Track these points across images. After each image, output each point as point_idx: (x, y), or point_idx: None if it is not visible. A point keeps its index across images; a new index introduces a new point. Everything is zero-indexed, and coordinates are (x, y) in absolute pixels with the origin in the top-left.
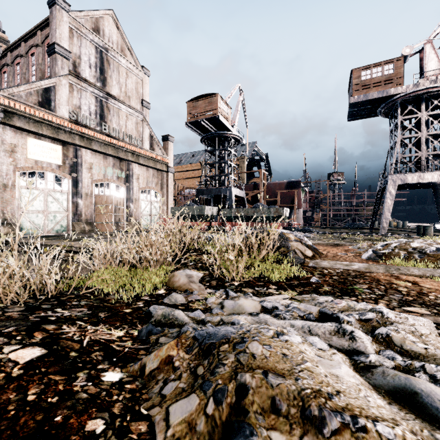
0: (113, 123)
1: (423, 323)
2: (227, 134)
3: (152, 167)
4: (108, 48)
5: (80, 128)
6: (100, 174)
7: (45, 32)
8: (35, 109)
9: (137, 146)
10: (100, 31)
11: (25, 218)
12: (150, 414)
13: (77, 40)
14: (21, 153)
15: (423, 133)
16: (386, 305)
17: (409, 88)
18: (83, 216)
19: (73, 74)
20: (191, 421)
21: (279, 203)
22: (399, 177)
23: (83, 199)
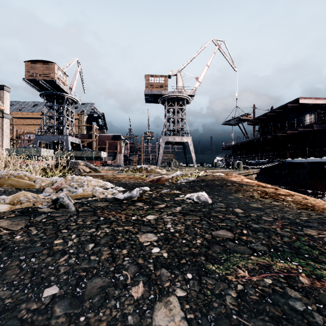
0: None
1: None
2: (64, 95)
3: None
4: None
5: None
6: None
7: None
8: None
9: None
10: None
11: None
12: None
13: None
14: None
15: (176, 117)
16: None
17: (170, 92)
18: None
19: None
20: None
21: (107, 149)
22: (166, 138)
23: None
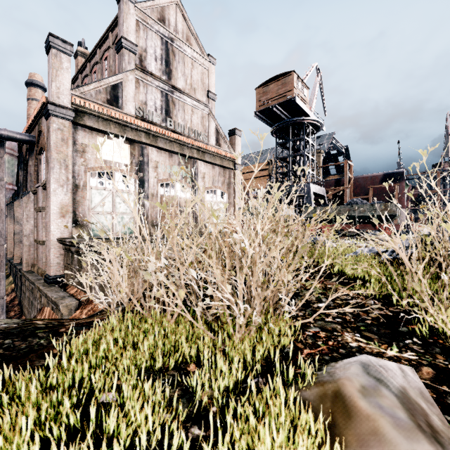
0: (178, 118)
1: None
2: (303, 120)
3: (218, 164)
4: (174, 38)
5: (146, 124)
6: (165, 174)
7: (115, 32)
8: (104, 107)
9: (202, 141)
10: (166, 21)
11: (95, 219)
12: None
13: (143, 32)
14: (91, 153)
15: None
16: None
17: None
18: (149, 218)
19: (140, 68)
20: None
21: (371, 201)
22: None
23: (149, 200)
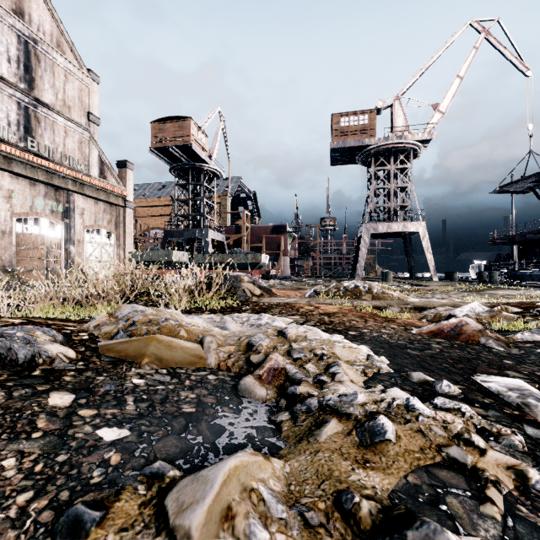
0: (44, 139)
1: (285, 320)
2: (202, 166)
3: (103, 200)
4: (38, 39)
5: None
6: (24, 206)
7: None
8: None
9: (81, 171)
10: (25, 16)
11: None
12: (92, 332)
13: None
14: None
15: (392, 185)
16: (277, 316)
17: (380, 140)
18: None
19: None
20: (111, 330)
21: (264, 249)
22: (372, 226)
23: None
